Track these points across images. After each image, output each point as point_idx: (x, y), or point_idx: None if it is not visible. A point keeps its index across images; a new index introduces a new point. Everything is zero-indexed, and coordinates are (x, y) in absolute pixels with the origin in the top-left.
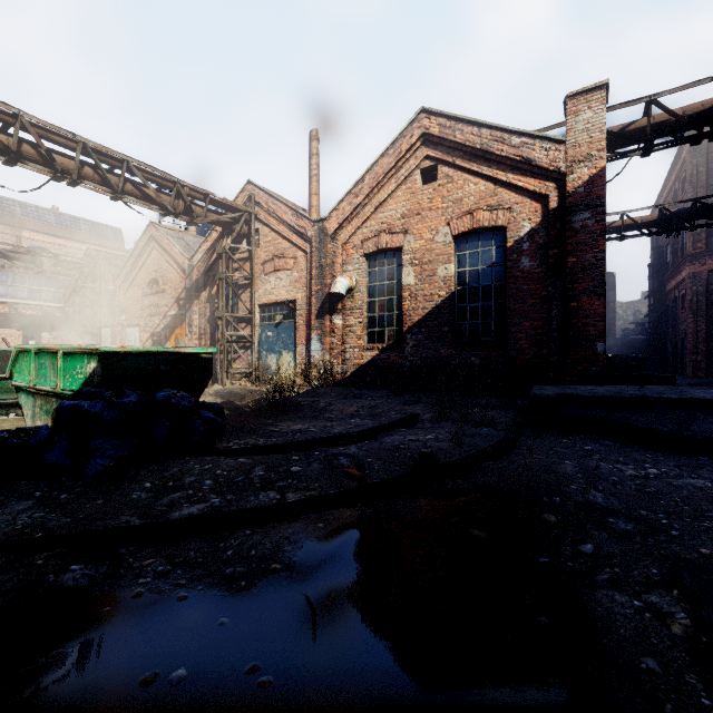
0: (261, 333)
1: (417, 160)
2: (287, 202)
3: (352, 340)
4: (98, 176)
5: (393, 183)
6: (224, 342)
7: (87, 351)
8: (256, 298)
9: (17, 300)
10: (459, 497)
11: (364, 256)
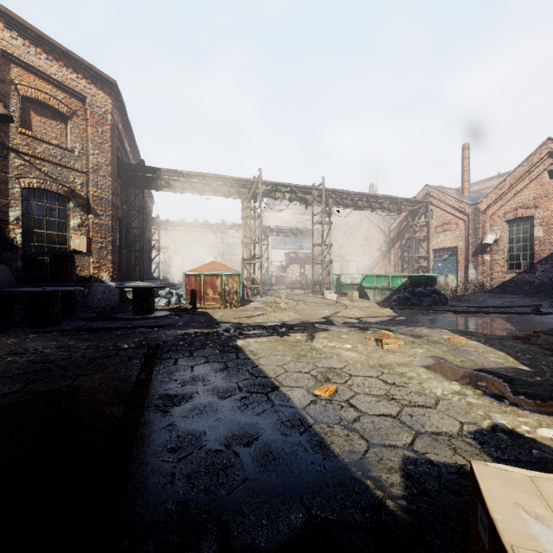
0: (433, 264)
1: (544, 166)
2: (447, 189)
3: (497, 268)
4: (368, 205)
5: (527, 180)
6: (414, 270)
7: (403, 275)
8: (431, 246)
9: (295, 250)
10: (545, 316)
11: (505, 222)
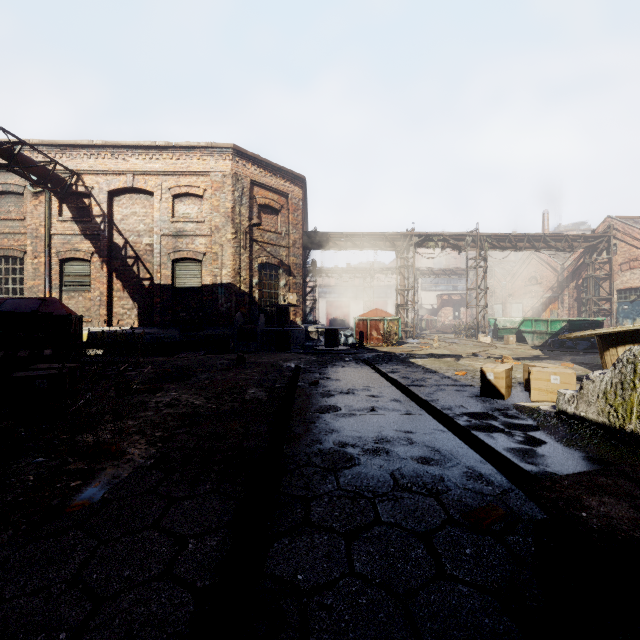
0: (617, 307)
1: None
2: (639, 218)
3: None
4: (530, 245)
5: None
6: (591, 313)
7: (562, 320)
8: (614, 285)
9: (448, 292)
10: None
11: None
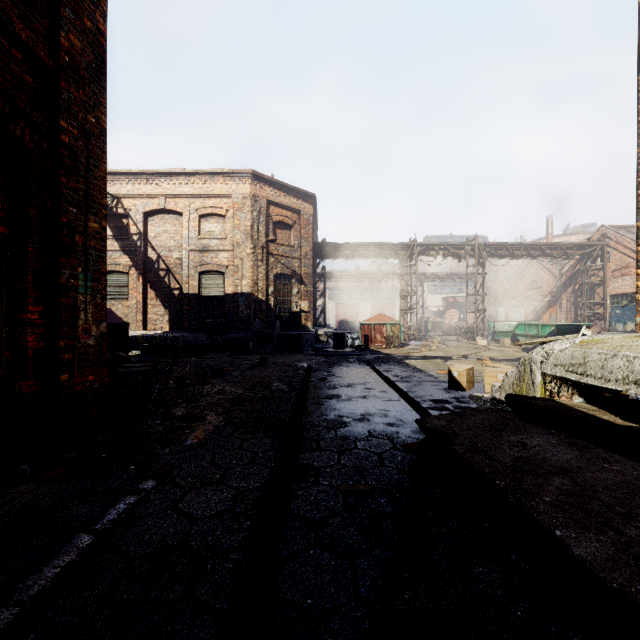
0: (610, 311)
1: None
2: (632, 226)
3: None
4: (527, 253)
5: None
6: (585, 317)
7: (551, 324)
8: (607, 291)
9: (454, 294)
10: None
11: None
